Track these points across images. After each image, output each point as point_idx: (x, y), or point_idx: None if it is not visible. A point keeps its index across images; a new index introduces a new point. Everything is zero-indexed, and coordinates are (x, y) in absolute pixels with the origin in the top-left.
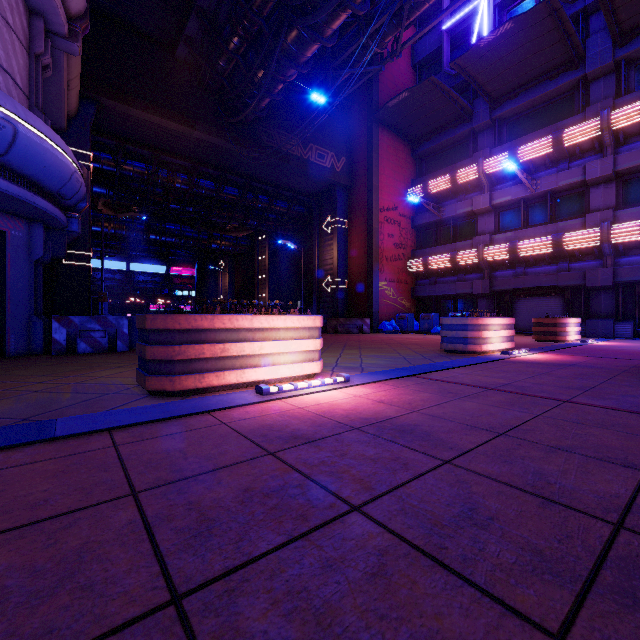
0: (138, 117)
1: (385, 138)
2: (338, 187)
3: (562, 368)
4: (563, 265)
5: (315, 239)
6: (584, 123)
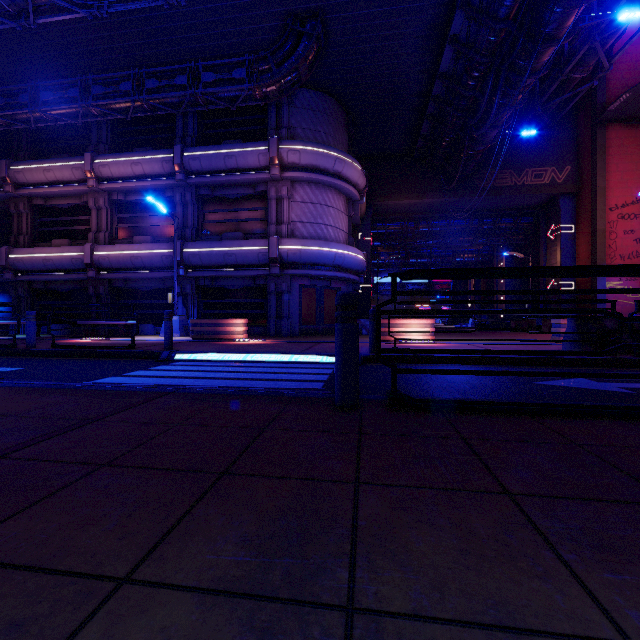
0: (393, 203)
1: (619, 133)
2: (561, 196)
3: None
4: None
5: (541, 246)
6: None
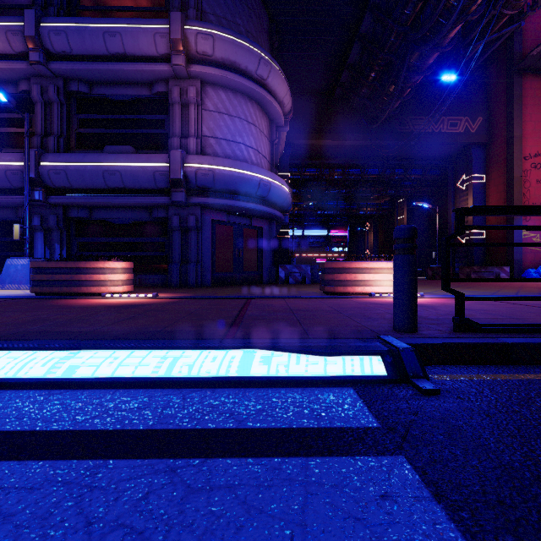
0: (312, 144)
1: (532, 84)
2: (473, 146)
3: None
4: None
5: (449, 197)
6: None
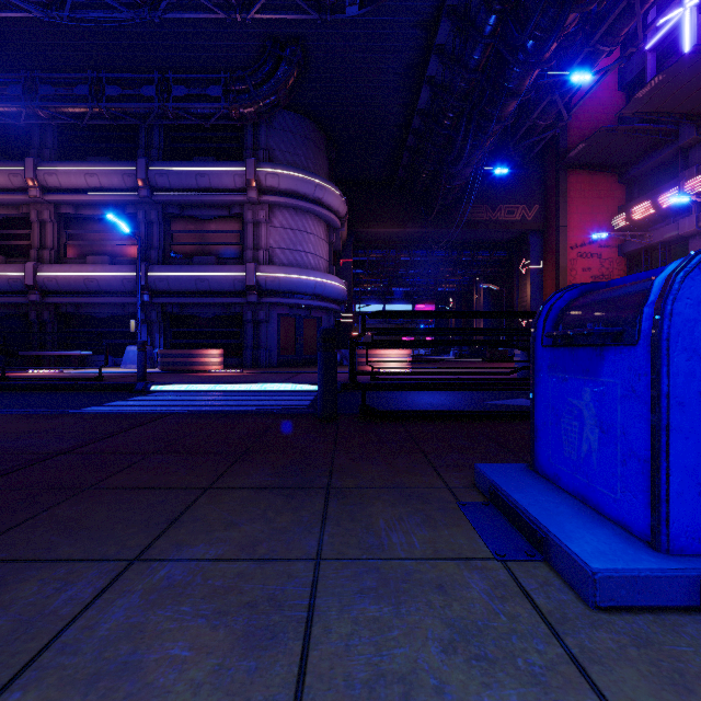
0: (375, 231)
1: (578, 178)
2: (531, 233)
3: None
4: None
5: (514, 279)
6: None
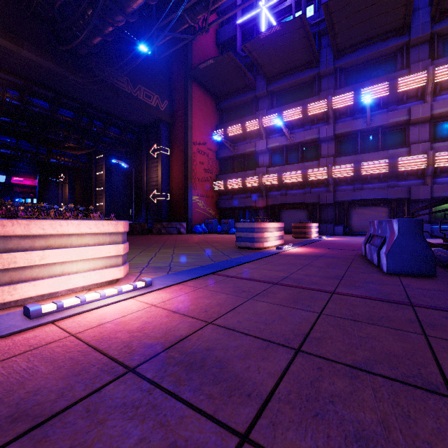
0: None
1: (197, 91)
2: (162, 123)
3: (317, 259)
4: (308, 189)
5: (144, 161)
6: (319, 102)
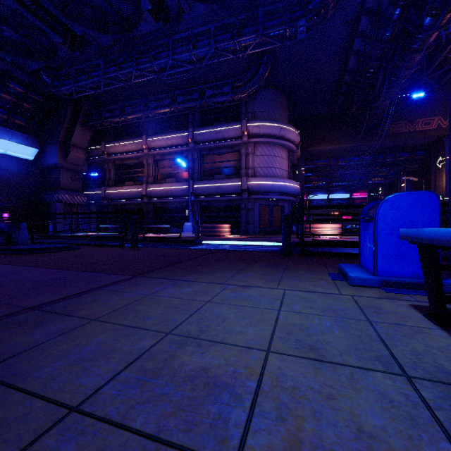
0: (319, 148)
1: None
2: (446, 137)
3: None
4: None
5: (432, 172)
6: None
